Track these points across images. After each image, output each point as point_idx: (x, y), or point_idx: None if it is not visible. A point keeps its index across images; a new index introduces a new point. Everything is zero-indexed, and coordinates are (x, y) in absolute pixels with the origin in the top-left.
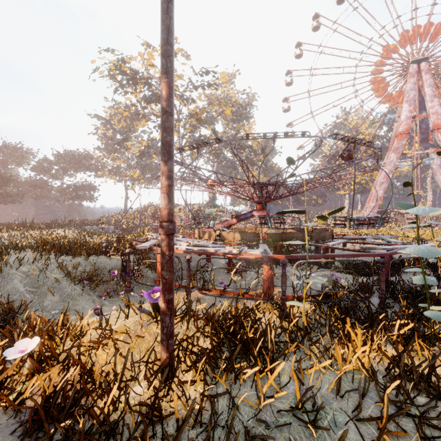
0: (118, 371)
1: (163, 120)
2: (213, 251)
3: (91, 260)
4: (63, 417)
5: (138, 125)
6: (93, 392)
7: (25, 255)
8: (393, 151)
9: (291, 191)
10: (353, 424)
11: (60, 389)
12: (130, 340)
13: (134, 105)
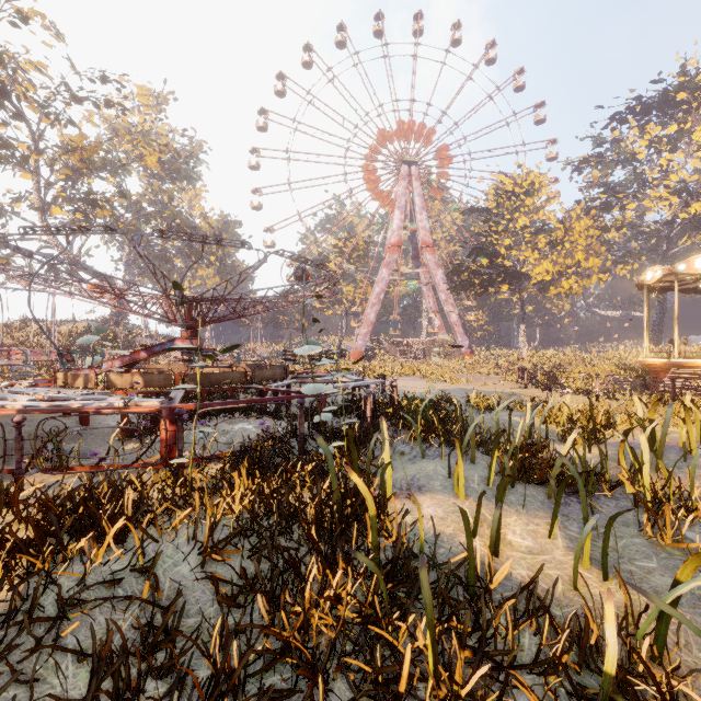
0: None
1: None
2: (80, 406)
3: None
4: None
5: None
6: None
7: None
8: (385, 266)
9: (233, 312)
10: (195, 559)
11: None
12: None
13: None
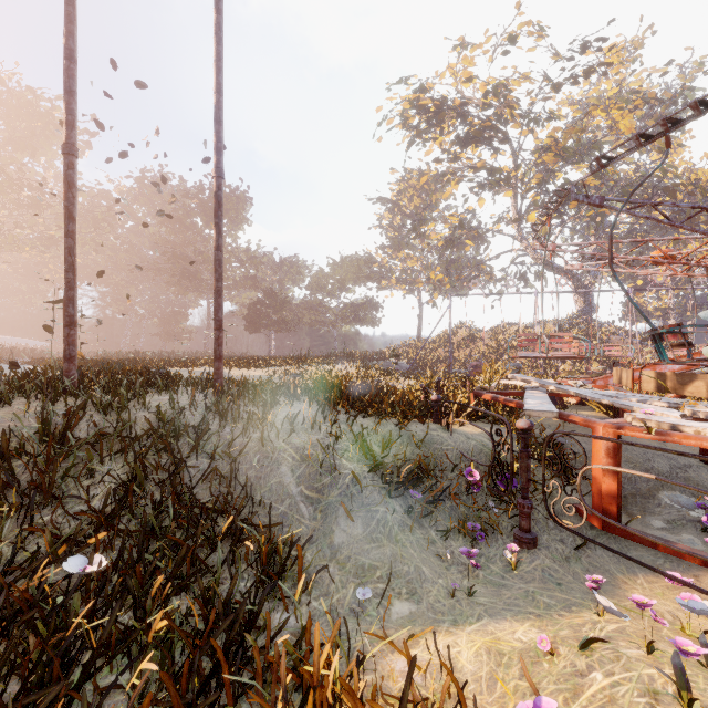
0: None
1: None
2: None
3: (412, 432)
4: None
5: (438, 199)
6: None
7: (298, 412)
8: None
9: None
10: None
11: None
12: None
13: (438, 161)
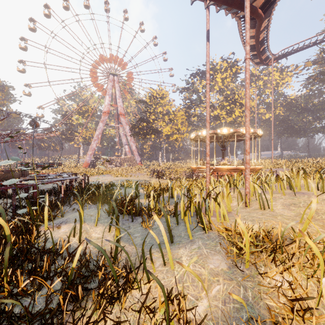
0: None
1: None
2: None
3: None
4: None
5: None
6: None
7: None
8: (101, 122)
9: None
10: None
11: None
12: None
13: None
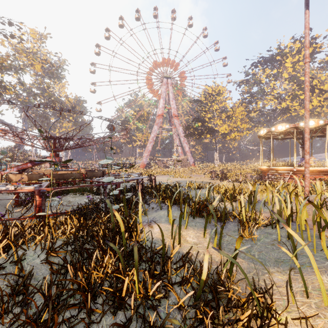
0: None
1: None
2: None
3: None
4: None
5: None
6: None
7: None
8: (156, 125)
9: (77, 144)
10: (44, 256)
11: None
12: None
13: None
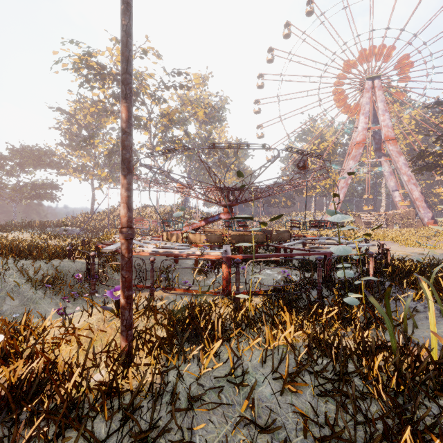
0: (81, 362)
1: (123, 140)
2: (178, 252)
3: (54, 264)
4: (29, 397)
5: (106, 122)
6: (57, 380)
7: None
8: (352, 159)
9: (255, 195)
10: (271, 383)
11: (26, 376)
12: (93, 335)
13: (102, 102)
